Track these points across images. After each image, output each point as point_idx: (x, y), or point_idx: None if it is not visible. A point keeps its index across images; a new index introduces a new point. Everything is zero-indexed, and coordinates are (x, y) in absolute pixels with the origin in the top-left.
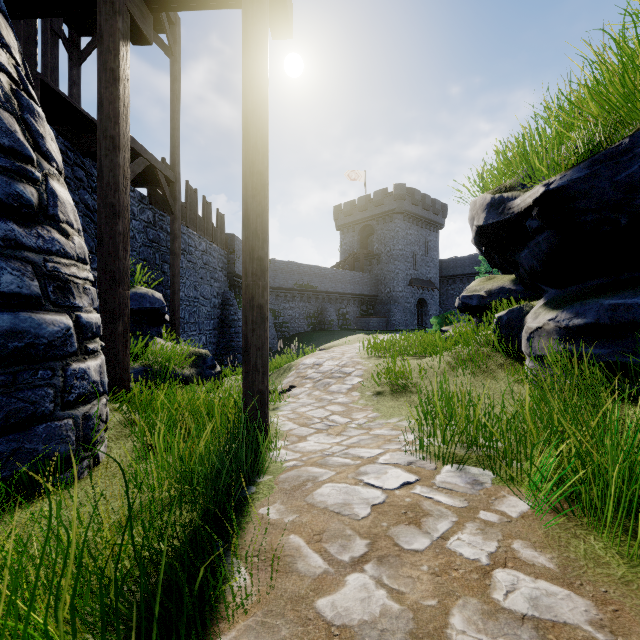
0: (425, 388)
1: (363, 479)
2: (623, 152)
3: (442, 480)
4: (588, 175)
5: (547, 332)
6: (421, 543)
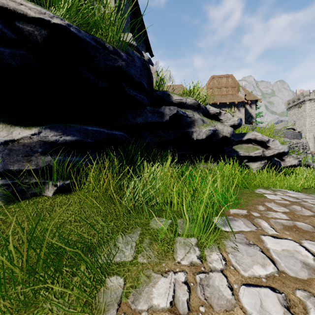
0: (1, 257)
1: (313, 260)
2: (111, 52)
3: (248, 228)
4: (95, 47)
5: (25, 145)
6: (301, 223)
